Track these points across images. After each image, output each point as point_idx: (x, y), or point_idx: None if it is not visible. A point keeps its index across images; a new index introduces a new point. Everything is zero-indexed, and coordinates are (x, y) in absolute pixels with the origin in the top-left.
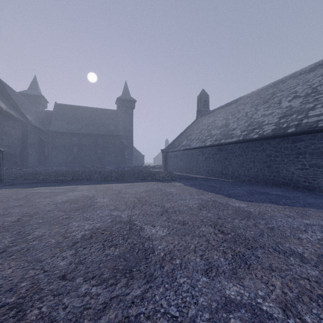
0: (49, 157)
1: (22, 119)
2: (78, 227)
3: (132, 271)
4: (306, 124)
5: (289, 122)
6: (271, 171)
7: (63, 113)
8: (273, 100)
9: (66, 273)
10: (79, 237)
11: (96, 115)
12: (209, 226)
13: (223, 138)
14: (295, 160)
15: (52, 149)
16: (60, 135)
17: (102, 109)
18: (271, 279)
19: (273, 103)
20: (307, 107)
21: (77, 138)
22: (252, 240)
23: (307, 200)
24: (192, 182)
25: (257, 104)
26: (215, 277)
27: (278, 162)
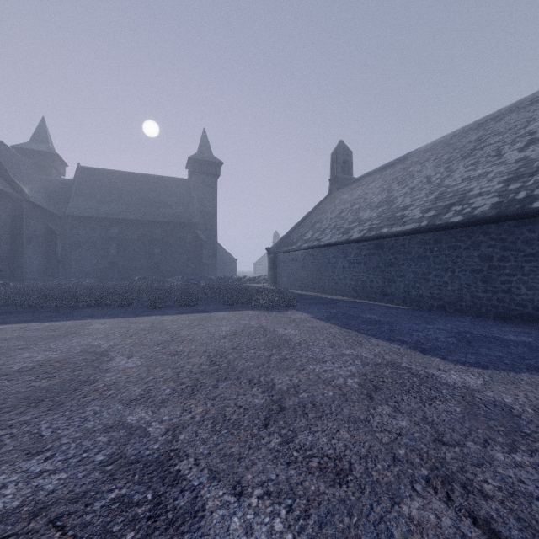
0: (66, 261)
1: (12, 193)
2: None
3: None
4: None
5: (532, 188)
6: (493, 290)
7: (92, 184)
8: (483, 150)
9: None
10: None
11: (151, 187)
12: (427, 488)
13: (385, 225)
14: None
15: (71, 247)
16: (86, 222)
17: (162, 177)
18: None
19: (485, 156)
20: None
21: (117, 228)
22: None
23: None
24: (327, 311)
25: (448, 161)
26: None
27: (509, 270)
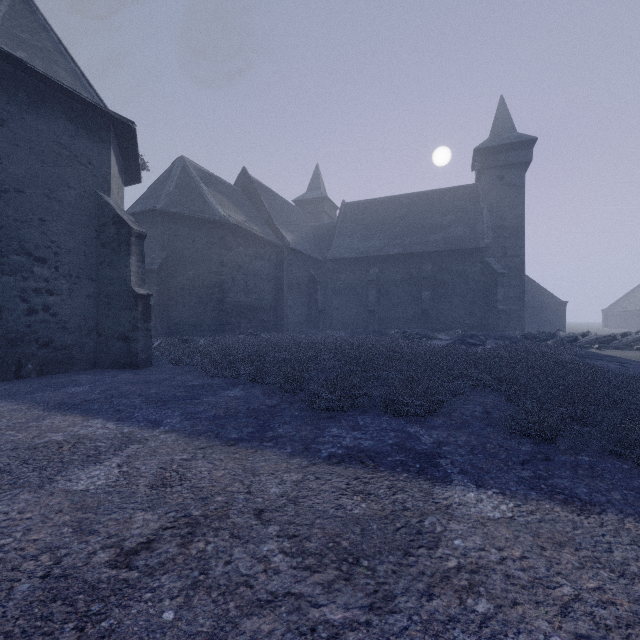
0: (328, 311)
1: (274, 240)
2: None
3: None
4: None
5: None
6: None
7: (354, 220)
8: None
9: None
10: None
11: (420, 209)
12: None
13: None
14: None
15: (332, 295)
16: (345, 264)
17: (435, 191)
18: None
19: None
20: None
21: (377, 268)
22: None
23: None
24: None
25: None
26: None
27: None
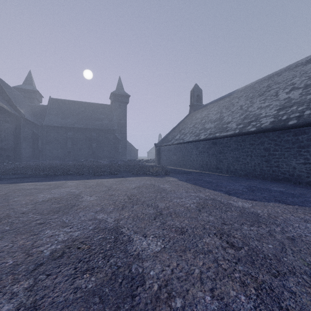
0: (43, 151)
1: (15, 113)
2: (50, 238)
3: None
4: (308, 115)
5: (290, 114)
6: (270, 166)
7: (57, 108)
8: (269, 92)
9: None
10: (47, 254)
11: (90, 109)
12: (214, 235)
13: (217, 132)
14: (297, 154)
15: (46, 143)
16: (54, 129)
17: (96, 103)
18: None
19: (270, 95)
20: (308, 98)
21: (71, 132)
22: (274, 259)
23: None
24: (186, 177)
25: (252, 97)
26: None
27: (278, 156)
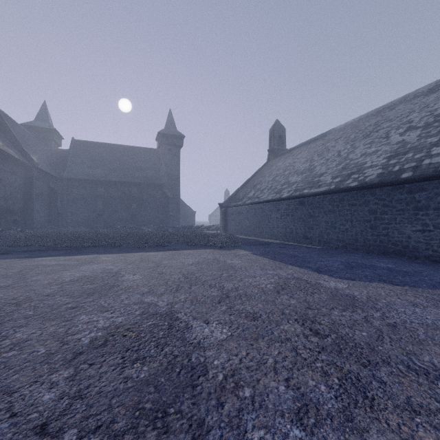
0: (64, 214)
1: (26, 161)
2: (87, 325)
3: (167, 415)
4: (428, 166)
5: (403, 163)
6: (377, 234)
7: (83, 153)
8: (378, 133)
9: (50, 420)
10: (86, 343)
11: (129, 156)
12: (295, 322)
13: (306, 187)
14: (413, 218)
15: (67, 202)
16: (79, 183)
17: (137, 147)
18: (416, 432)
19: (378, 137)
20: (429, 142)
21: (102, 188)
22: (367, 348)
23: (435, 277)
24: (262, 249)
25: (354, 140)
26: (315, 429)
27: (387, 221)
